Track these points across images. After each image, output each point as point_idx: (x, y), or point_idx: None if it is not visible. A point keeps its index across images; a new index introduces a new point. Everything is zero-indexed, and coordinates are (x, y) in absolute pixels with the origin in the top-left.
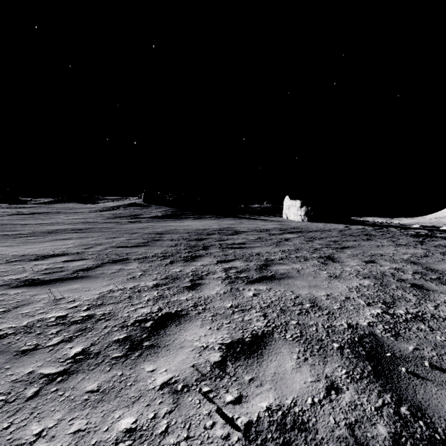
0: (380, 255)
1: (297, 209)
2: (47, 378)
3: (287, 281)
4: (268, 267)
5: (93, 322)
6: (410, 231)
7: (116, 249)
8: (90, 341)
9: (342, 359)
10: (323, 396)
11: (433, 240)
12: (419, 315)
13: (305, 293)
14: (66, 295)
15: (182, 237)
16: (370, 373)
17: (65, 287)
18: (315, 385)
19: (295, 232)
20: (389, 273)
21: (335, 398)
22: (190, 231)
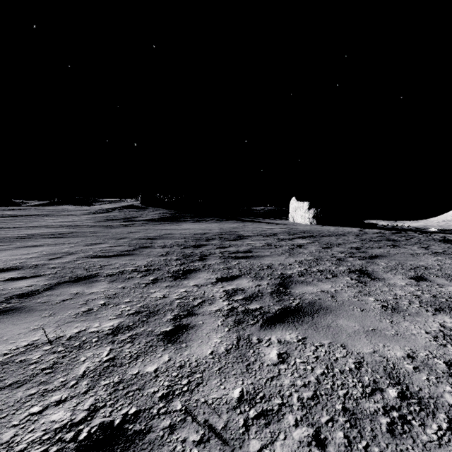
0: (424, 268)
1: (304, 211)
2: None
3: (325, 320)
4: (288, 290)
5: None
6: (433, 235)
7: (89, 259)
8: None
9: None
10: None
11: None
12: None
13: (369, 352)
14: None
15: (177, 243)
16: None
17: None
18: None
19: (307, 237)
20: None
21: None
22: (187, 236)
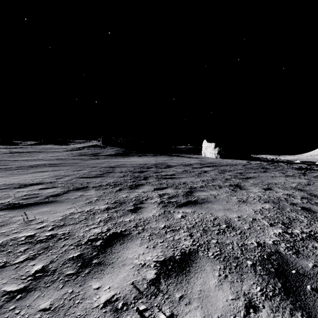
0: (274, 184)
1: (212, 149)
2: (8, 295)
3: (207, 205)
4: (192, 194)
5: (54, 241)
6: (294, 165)
7: (79, 179)
8: (50, 259)
9: (256, 276)
10: (243, 314)
11: (312, 172)
12: (312, 234)
13: (221, 215)
14: (37, 217)
15: (129, 170)
16: (280, 290)
17: (38, 210)
18: (235, 303)
19: (211, 166)
20: (283, 198)
21: (254, 316)
22: (135, 165)
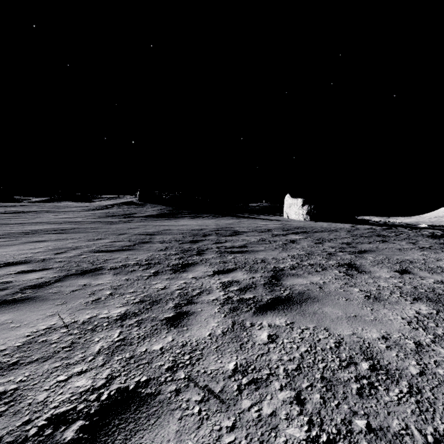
0: (409, 262)
1: (298, 208)
2: None
3: (312, 308)
4: (280, 282)
5: None
6: (422, 231)
7: (93, 254)
8: None
9: None
10: None
11: None
12: None
13: (348, 334)
14: None
15: (175, 238)
16: None
17: None
18: None
19: (300, 232)
20: (441, 290)
21: None
22: (185, 232)
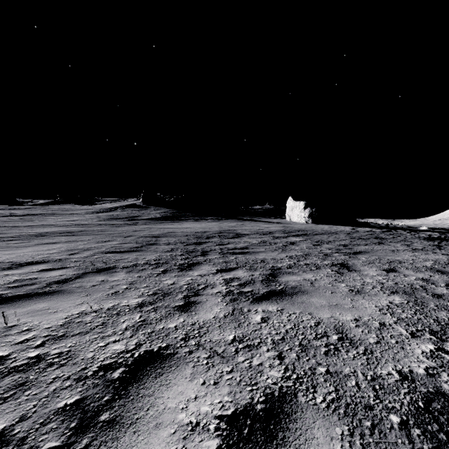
0: (399, 262)
1: (300, 210)
2: None
3: (301, 298)
4: (276, 278)
5: (39, 369)
6: (420, 233)
7: (104, 254)
8: (21, 411)
9: None
10: None
11: None
12: None
13: (327, 317)
14: (23, 319)
15: (180, 240)
16: None
17: (28, 307)
18: None
19: (301, 235)
20: (418, 286)
21: None
22: (189, 234)
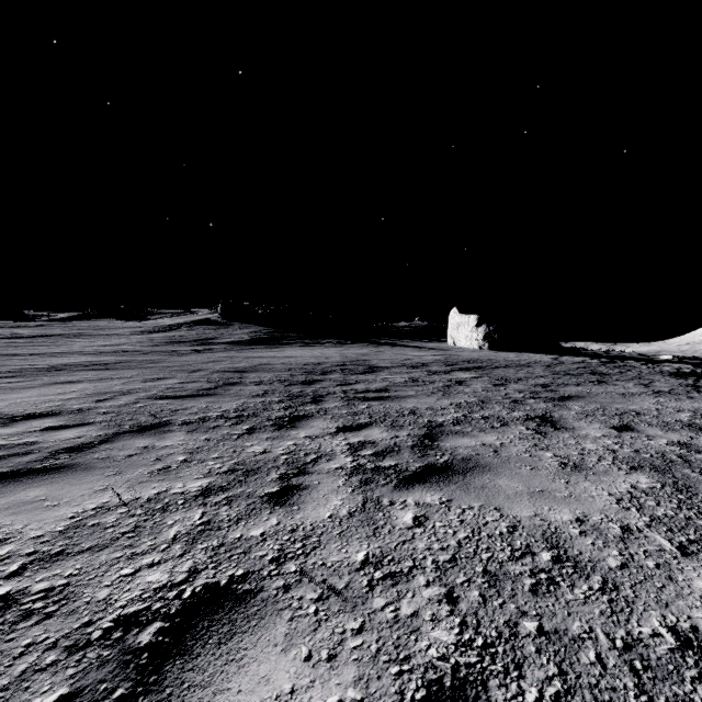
0: (635, 413)
1: (471, 329)
2: None
3: (480, 480)
4: (436, 443)
5: (4, 625)
6: (662, 365)
7: (154, 401)
8: None
9: None
10: None
11: None
12: None
13: (528, 516)
14: None
15: (279, 377)
16: None
17: (10, 496)
18: None
19: (472, 368)
20: (675, 456)
21: None
22: (293, 367)
